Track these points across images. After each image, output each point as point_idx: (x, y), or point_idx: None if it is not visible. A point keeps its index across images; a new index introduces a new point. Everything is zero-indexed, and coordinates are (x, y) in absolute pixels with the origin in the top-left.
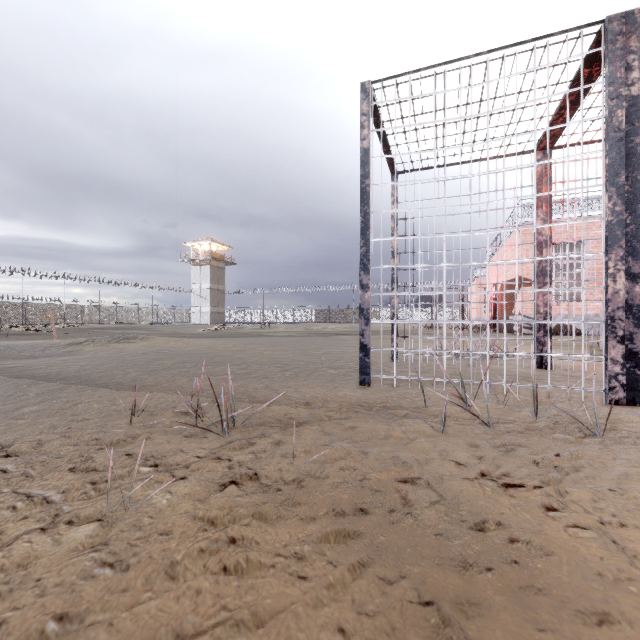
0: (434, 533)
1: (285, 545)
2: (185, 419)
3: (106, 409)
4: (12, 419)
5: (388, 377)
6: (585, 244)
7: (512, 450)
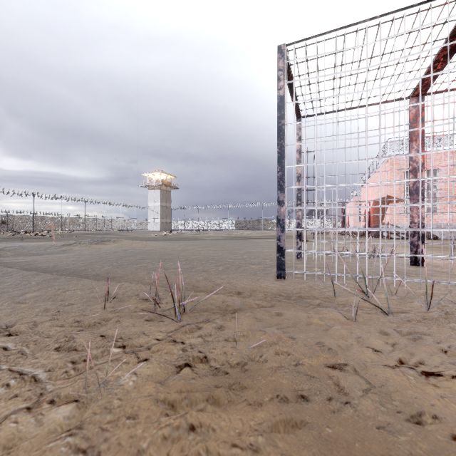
0: (376, 426)
1: (239, 433)
2: (146, 305)
3: (86, 296)
4: (17, 303)
5: (299, 272)
6: (439, 171)
7: (418, 338)
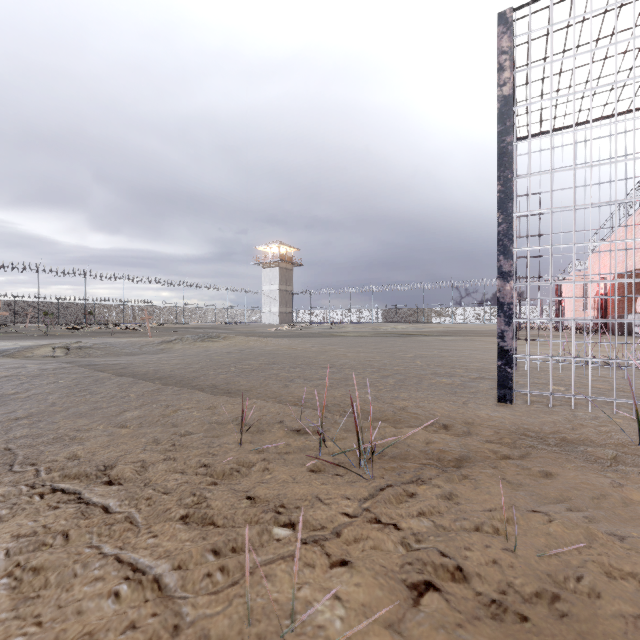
0: None
1: None
2: (301, 441)
3: (207, 420)
4: (115, 427)
5: (539, 393)
6: None
7: None
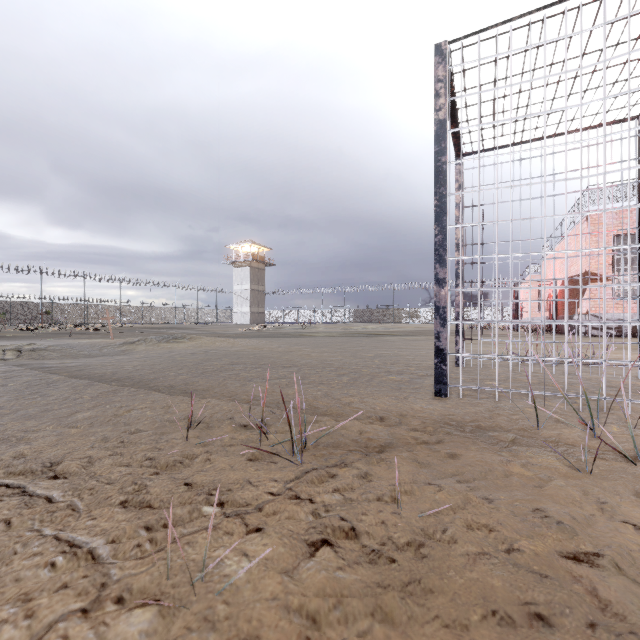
0: None
1: None
2: (245, 435)
3: (159, 418)
4: (65, 427)
5: (469, 387)
6: None
7: None
